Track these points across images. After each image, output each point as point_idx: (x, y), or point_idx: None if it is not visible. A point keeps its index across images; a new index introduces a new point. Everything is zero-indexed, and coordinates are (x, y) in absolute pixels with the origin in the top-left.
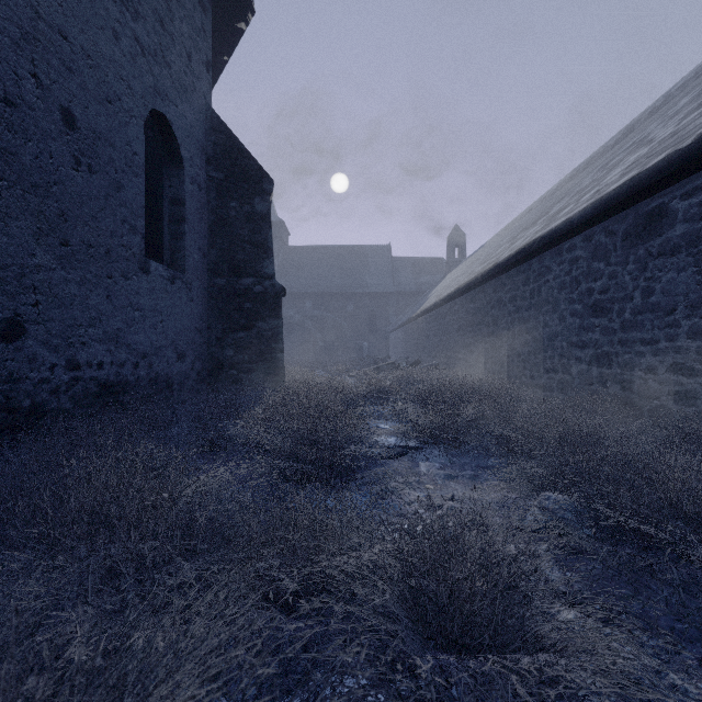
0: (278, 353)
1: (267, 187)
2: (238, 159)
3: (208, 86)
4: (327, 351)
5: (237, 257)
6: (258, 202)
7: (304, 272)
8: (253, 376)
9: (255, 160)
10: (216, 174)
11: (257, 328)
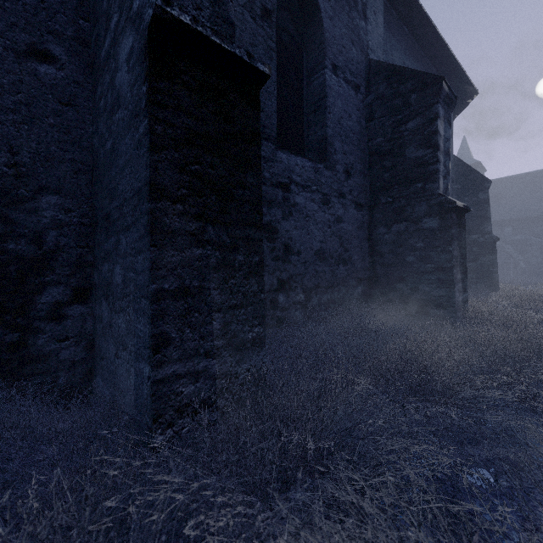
0: (493, 274)
1: (486, 185)
2: (469, 175)
3: (451, 144)
4: (530, 272)
5: (468, 225)
6: (481, 194)
7: (502, 202)
8: (478, 286)
9: (479, 173)
10: (456, 186)
11: (480, 260)
